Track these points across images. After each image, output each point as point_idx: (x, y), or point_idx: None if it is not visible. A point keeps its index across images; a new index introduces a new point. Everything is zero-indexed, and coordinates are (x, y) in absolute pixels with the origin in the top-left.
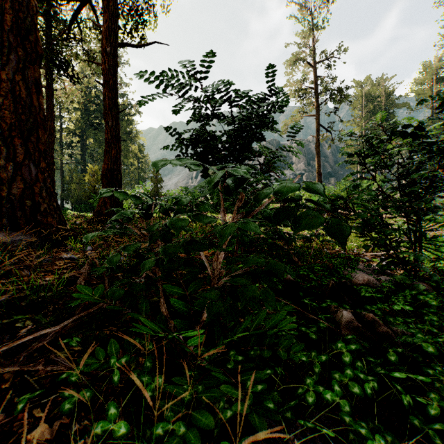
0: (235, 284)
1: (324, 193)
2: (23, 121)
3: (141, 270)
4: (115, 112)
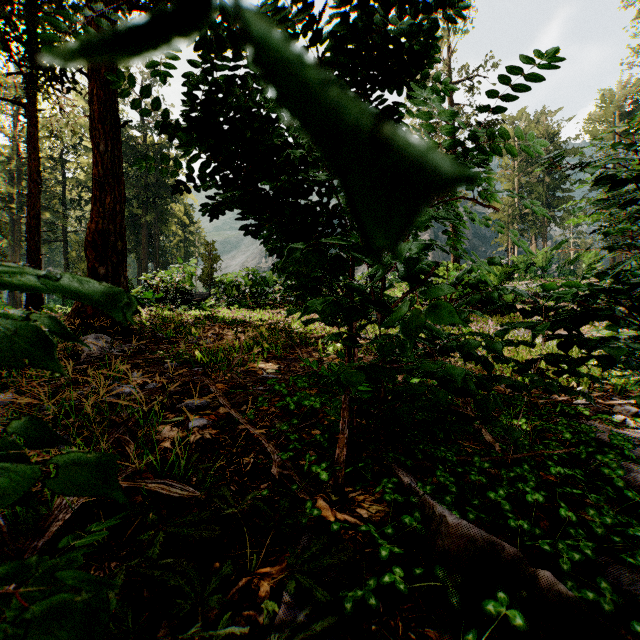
0: None
1: None
2: None
3: None
4: (112, 126)
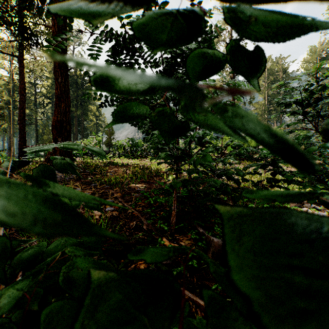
0: None
1: None
2: None
3: None
4: (64, 69)
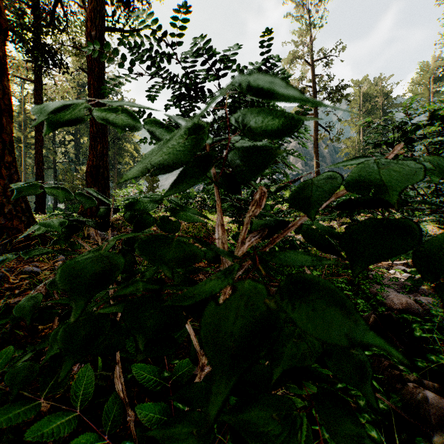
0: None
1: None
2: None
3: (47, 351)
4: (101, 102)
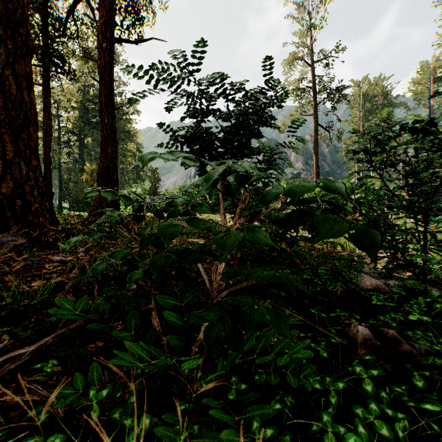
0: (239, 304)
1: (346, 193)
2: (14, 117)
3: (127, 284)
4: (111, 109)
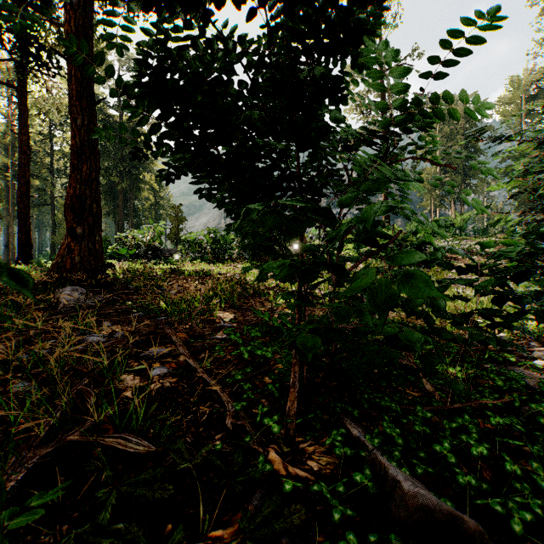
0: None
1: None
2: None
3: None
4: (88, 103)
